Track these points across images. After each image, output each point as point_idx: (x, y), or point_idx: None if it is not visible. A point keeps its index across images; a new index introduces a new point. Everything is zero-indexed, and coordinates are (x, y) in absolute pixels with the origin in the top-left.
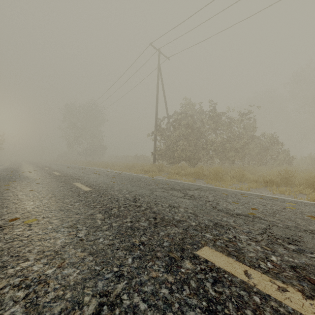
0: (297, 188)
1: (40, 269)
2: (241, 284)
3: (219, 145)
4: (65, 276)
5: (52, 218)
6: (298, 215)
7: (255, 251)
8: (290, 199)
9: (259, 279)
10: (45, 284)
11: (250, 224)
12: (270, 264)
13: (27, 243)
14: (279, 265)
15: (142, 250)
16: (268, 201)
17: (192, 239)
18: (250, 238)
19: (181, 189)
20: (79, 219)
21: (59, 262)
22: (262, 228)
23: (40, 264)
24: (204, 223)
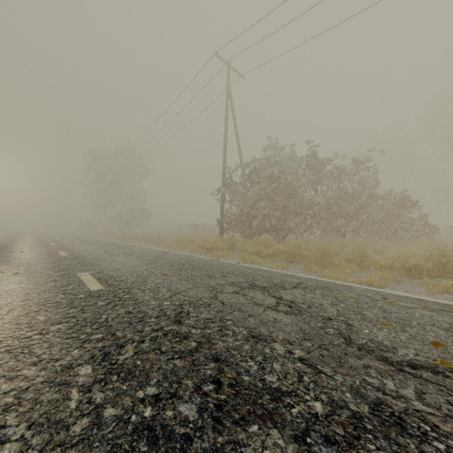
0: None
1: None
2: None
3: (321, 208)
4: None
5: None
6: None
7: None
8: None
9: None
10: None
11: None
12: None
13: None
14: None
15: None
16: (445, 317)
17: None
18: None
19: (268, 286)
20: (28, 387)
21: None
22: None
23: None
24: (344, 406)
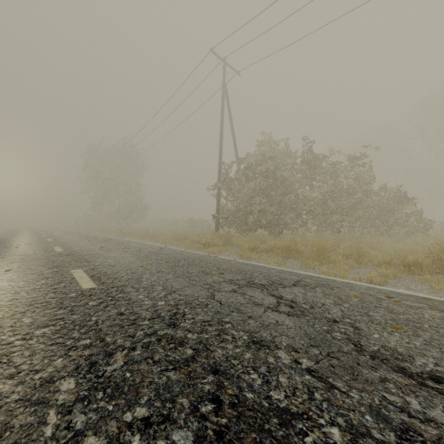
0: None
1: None
2: None
3: (317, 204)
4: None
5: None
6: None
7: None
8: None
9: None
10: None
11: None
12: None
13: None
14: None
15: None
16: None
17: None
18: None
19: (267, 283)
20: None
21: None
22: None
23: None
24: (366, 433)
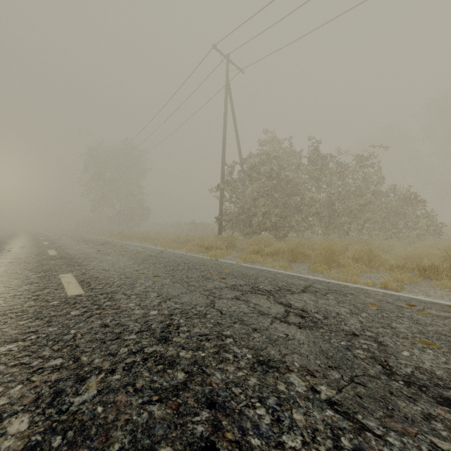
0: None
1: None
2: None
3: (323, 205)
4: None
5: None
6: None
7: None
8: None
9: None
10: None
11: None
12: None
13: None
14: None
15: None
16: None
17: None
18: None
19: (273, 289)
20: None
21: None
22: None
23: None
24: None
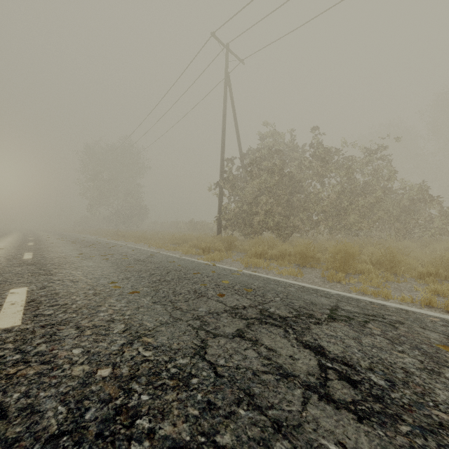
0: None
1: None
2: None
3: (330, 203)
4: None
5: None
6: None
7: None
8: None
9: None
10: None
11: None
12: None
13: None
14: None
15: None
16: None
17: None
18: None
19: (289, 315)
20: None
21: None
22: None
23: None
24: None
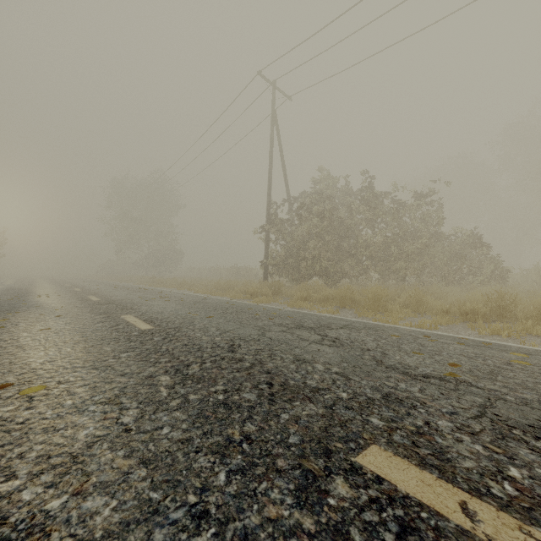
0: (521, 325)
1: (36, 499)
2: (459, 536)
3: (378, 249)
4: (85, 517)
5: (75, 383)
6: (538, 377)
7: (473, 455)
8: (515, 346)
9: (496, 524)
10: (40, 536)
11: (453, 395)
12: (510, 487)
13: (19, 438)
14: (529, 489)
15: (247, 454)
16: (476, 350)
17: (344, 430)
18: (459, 426)
19: (315, 326)
20: (126, 386)
21: (77, 482)
22: (476, 405)
23: (38, 485)
24: (363, 395)
